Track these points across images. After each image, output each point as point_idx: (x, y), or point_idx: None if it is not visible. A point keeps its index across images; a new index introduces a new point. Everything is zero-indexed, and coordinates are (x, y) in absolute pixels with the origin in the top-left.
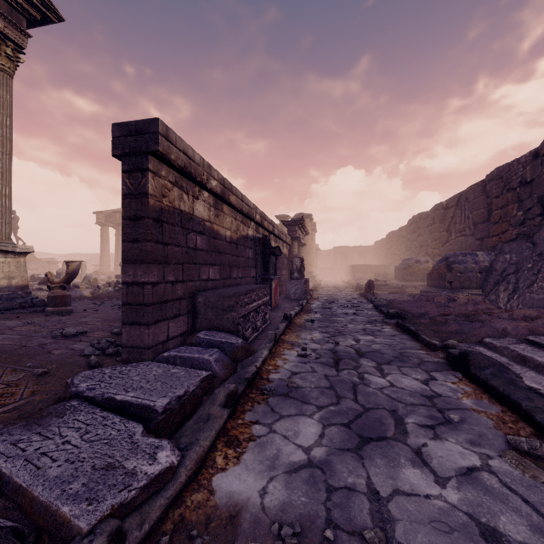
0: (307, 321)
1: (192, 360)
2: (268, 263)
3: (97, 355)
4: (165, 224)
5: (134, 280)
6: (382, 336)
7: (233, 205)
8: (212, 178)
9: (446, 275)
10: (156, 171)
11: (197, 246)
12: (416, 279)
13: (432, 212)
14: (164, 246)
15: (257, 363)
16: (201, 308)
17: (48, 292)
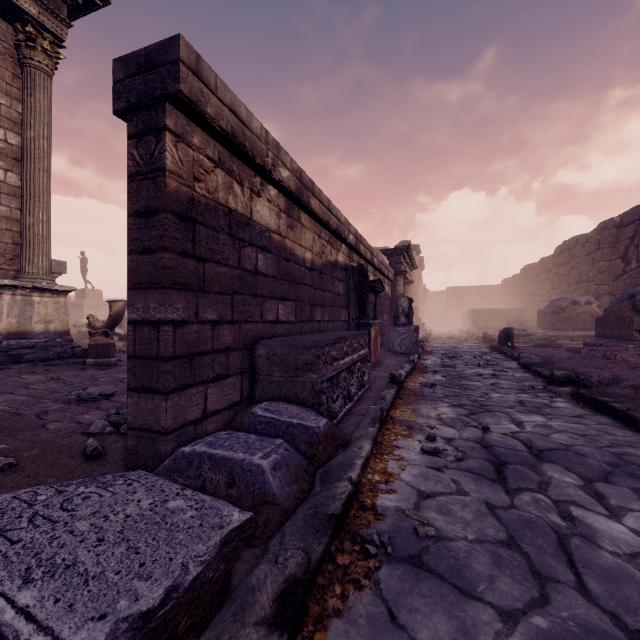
0: (424, 386)
1: (231, 465)
2: (365, 302)
3: (106, 434)
4: (199, 226)
5: (145, 316)
6: (558, 416)
7: (315, 213)
8: (282, 165)
9: (633, 321)
10: (182, 134)
11: (258, 268)
12: (573, 327)
13: (595, 233)
14: (197, 263)
15: (353, 472)
16: (262, 366)
17: (90, 340)
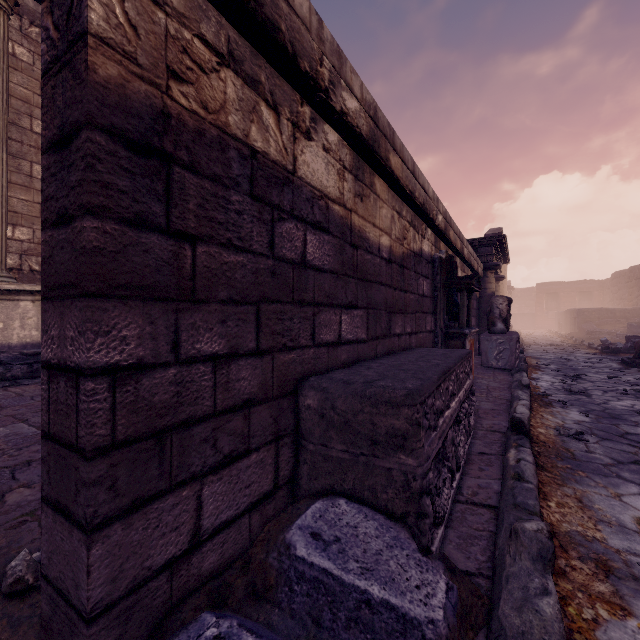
0: (565, 435)
1: None
2: (455, 305)
3: None
4: (182, 171)
5: (60, 355)
6: None
7: (395, 177)
8: (347, 88)
9: None
10: None
11: (307, 257)
12: None
13: None
14: (178, 243)
15: None
16: (311, 426)
17: None
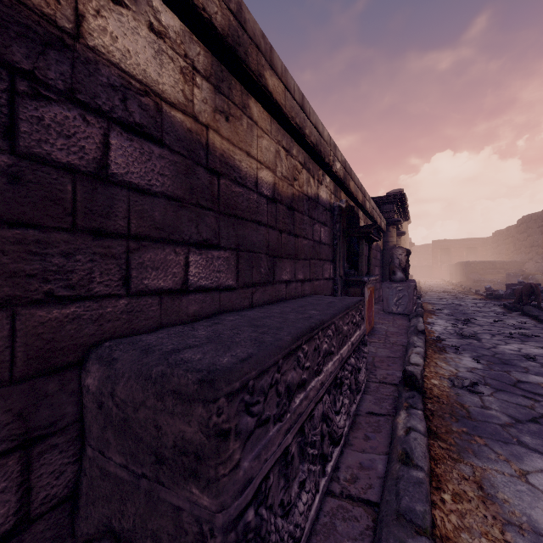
0: (459, 387)
1: None
2: (355, 254)
3: None
4: None
5: None
6: None
7: (276, 103)
8: None
9: None
10: None
11: (113, 169)
12: None
13: None
14: None
15: None
16: (90, 419)
17: None
